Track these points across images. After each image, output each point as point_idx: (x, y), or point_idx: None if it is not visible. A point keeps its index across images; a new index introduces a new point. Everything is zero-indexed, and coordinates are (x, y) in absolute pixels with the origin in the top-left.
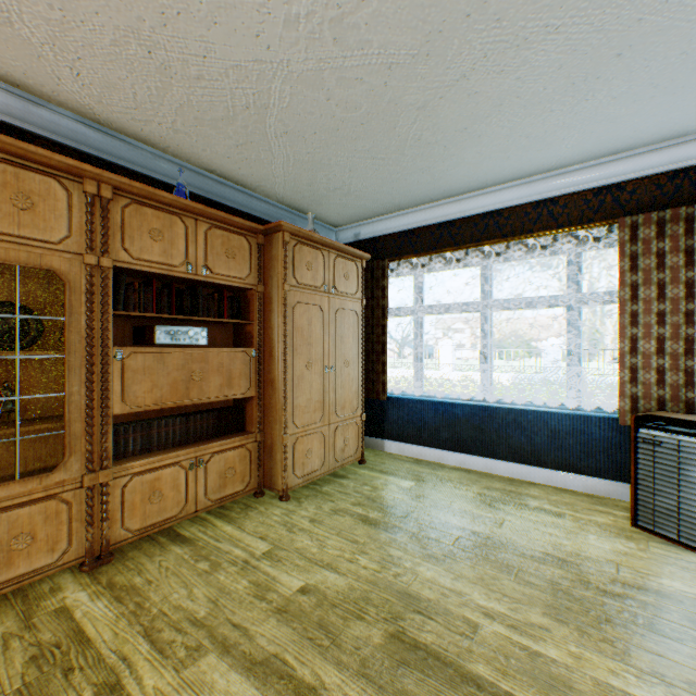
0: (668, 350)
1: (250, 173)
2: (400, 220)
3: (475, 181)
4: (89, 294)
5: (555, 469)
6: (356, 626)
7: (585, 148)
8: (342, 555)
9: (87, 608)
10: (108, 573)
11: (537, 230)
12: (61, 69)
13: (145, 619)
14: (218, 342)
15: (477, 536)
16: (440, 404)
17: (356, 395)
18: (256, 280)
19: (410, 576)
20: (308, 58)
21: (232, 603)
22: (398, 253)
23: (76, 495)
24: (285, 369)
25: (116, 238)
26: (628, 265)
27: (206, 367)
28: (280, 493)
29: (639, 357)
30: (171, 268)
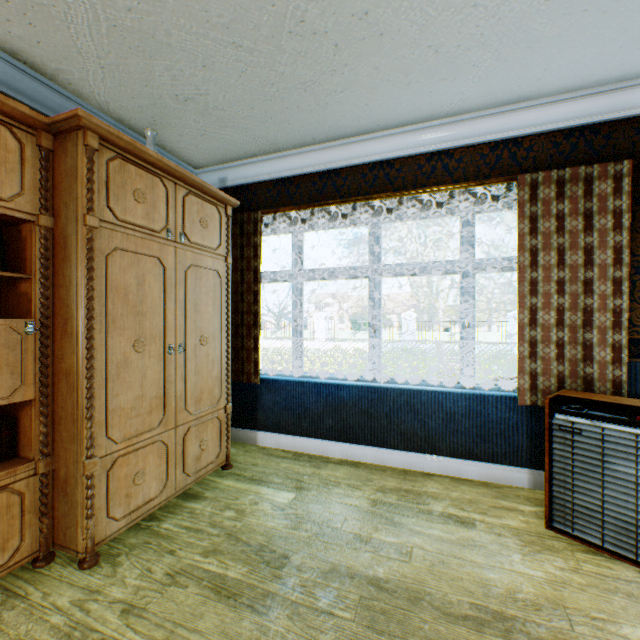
0: (567, 322)
1: (33, 36)
2: (277, 164)
3: (367, 117)
4: None
5: (450, 456)
6: None
7: (491, 86)
8: None
9: None
10: None
11: (432, 185)
12: None
13: None
14: None
15: (386, 590)
16: (324, 385)
17: (218, 381)
18: (35, 205)
19: None
20: None
21: None
22: (274, 206)
23: None
24: (90, 353)
25: None
26: (528, 228)
27: None
28: (79, 555)
29: (539, 329)
30: None
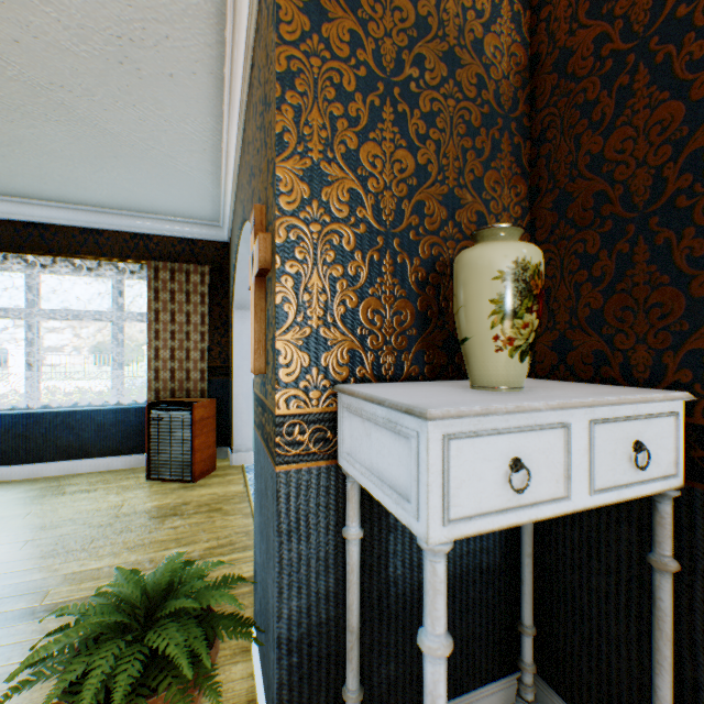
0: (178, 357)
1: None
2: None
3: (14, 189)
4: None
5: (102, 456)
6: None
7: (120, 202)
8: None
9: None
10: None
11: (87, 253)
12: None
13: None
14: None
15: None
16: None
17: None
18: None
19: None
20: None
21: None
22: None
23: None
24: None
25: None
26: (154, 296)
27: None
28: None
29: (162, 361)
30: None
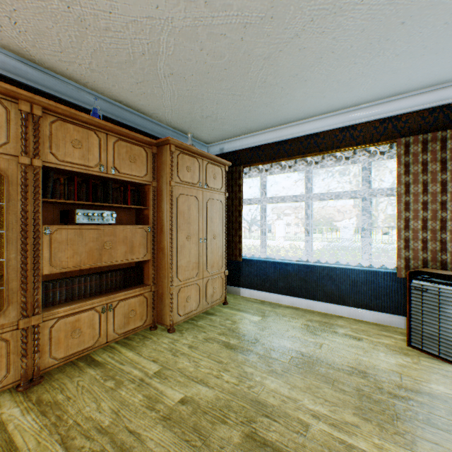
0: (429, 227)
1: (147, 103)
2: (251, 139)
3: (302, 113)
4: (24, 185)
5: (354, 307)
6: (221, 429)
7: (375, 91)
8: (211, 372)
9: (18, 421)
10: (37, 392)
11: (343, 146)
12: (1, 18)
13: (62, 429)
14: (124, 221)
15: (305, 356)
16: (278, 263)
17: (221, 258)
18: (151, 178)
19: (259, 388)
20: (186, 16)
21: (129, 413)
22: (249, 162)
23: (13, 335)
24: (171, 240)
25: (45, 145)
26: (403, 170)
27: (114, 239)
28: (168, 327)
29: (411, 232)
30: (88, 168)
